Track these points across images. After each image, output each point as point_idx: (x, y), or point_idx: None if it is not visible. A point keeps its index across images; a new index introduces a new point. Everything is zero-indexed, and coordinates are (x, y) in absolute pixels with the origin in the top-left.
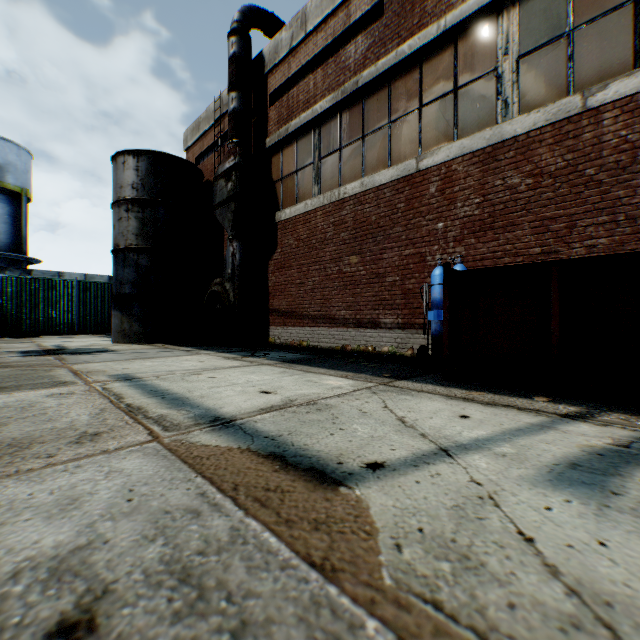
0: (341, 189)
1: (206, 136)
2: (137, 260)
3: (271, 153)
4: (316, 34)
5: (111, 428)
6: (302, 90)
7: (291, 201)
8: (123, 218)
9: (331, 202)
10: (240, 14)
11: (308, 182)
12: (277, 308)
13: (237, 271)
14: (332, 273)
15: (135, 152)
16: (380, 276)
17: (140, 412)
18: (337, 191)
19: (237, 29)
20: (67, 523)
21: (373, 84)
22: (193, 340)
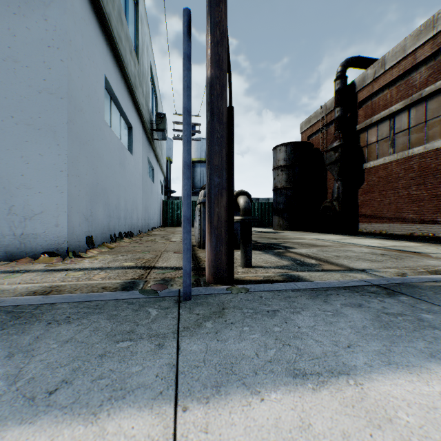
0: (409, 151)
1: (314, 125)
2: (286, 193)
3: (359, 132)
4: (391, 69)
5: (344, 245)
6: (381, 99)
7: (373, 157)
8: (279, 174)
9: (401, 157)
10: (341, 67)
11: (385, 147)
12: (363, 213)
13: (340, 196)
14: (402, 195)
15: (285, 144)
16: (437, 196)
17: (345, 244)
18: (406, 152)
19: (340, 76)
20: (364, 251)
21: (432, 93)
22: (310, 230)
